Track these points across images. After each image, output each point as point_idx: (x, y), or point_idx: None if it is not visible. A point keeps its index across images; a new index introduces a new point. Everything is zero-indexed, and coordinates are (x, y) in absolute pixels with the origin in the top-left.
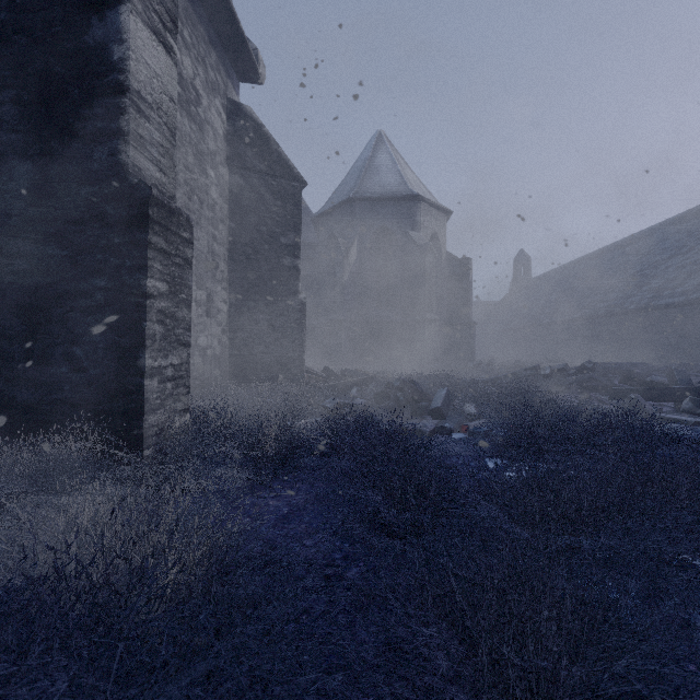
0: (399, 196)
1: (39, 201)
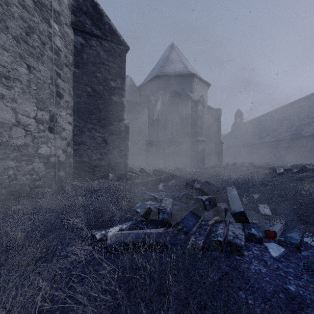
0: (183, 74)
1: None
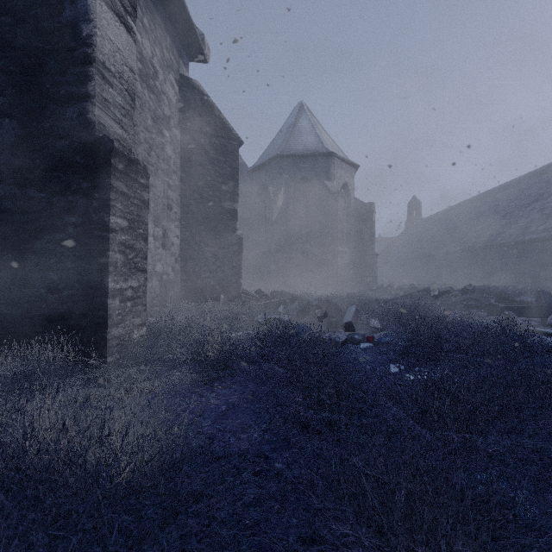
0: (317, 153)
1: (22, 153)
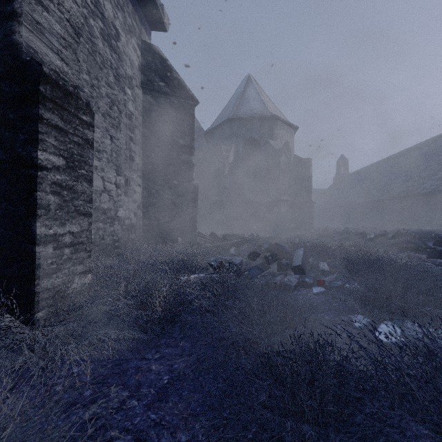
0: (262, 116)
1: None
